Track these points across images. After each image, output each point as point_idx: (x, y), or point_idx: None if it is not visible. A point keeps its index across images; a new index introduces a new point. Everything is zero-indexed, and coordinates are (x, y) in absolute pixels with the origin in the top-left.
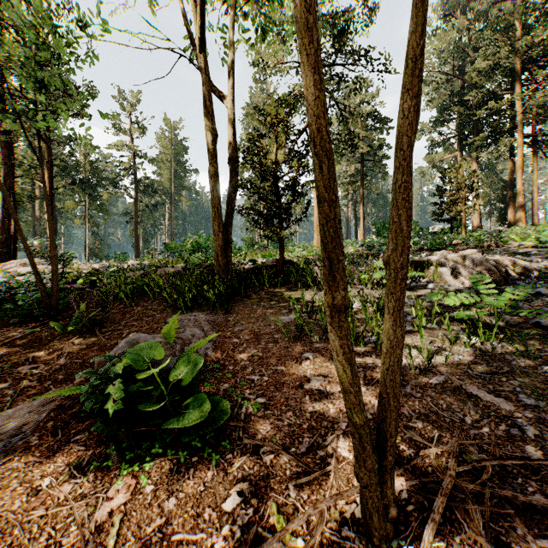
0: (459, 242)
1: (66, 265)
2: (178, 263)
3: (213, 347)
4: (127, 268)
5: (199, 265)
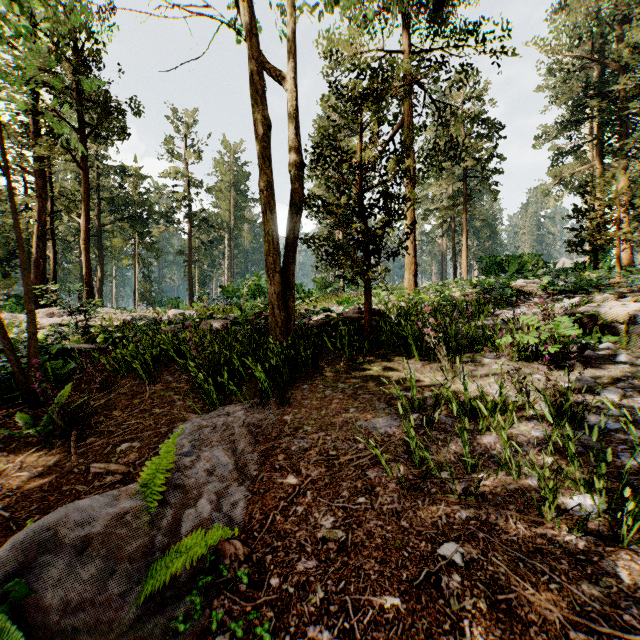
0: (612, 281)
1: (89, 317)
2: (232, 311)
3: (248, 497)
4: (164, 320)
5: (256, 314)
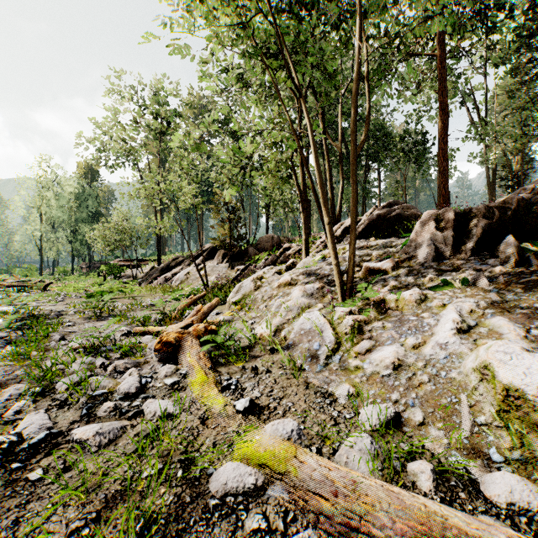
0: None
1: None
2: None
3: None
4: None
5: None
